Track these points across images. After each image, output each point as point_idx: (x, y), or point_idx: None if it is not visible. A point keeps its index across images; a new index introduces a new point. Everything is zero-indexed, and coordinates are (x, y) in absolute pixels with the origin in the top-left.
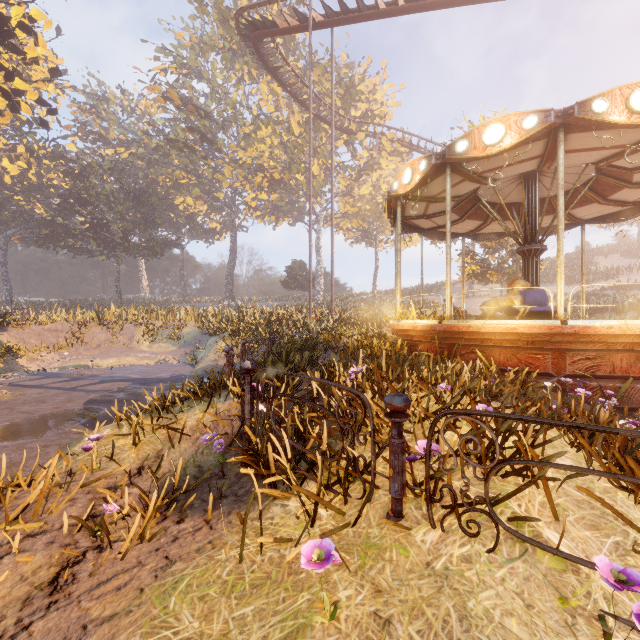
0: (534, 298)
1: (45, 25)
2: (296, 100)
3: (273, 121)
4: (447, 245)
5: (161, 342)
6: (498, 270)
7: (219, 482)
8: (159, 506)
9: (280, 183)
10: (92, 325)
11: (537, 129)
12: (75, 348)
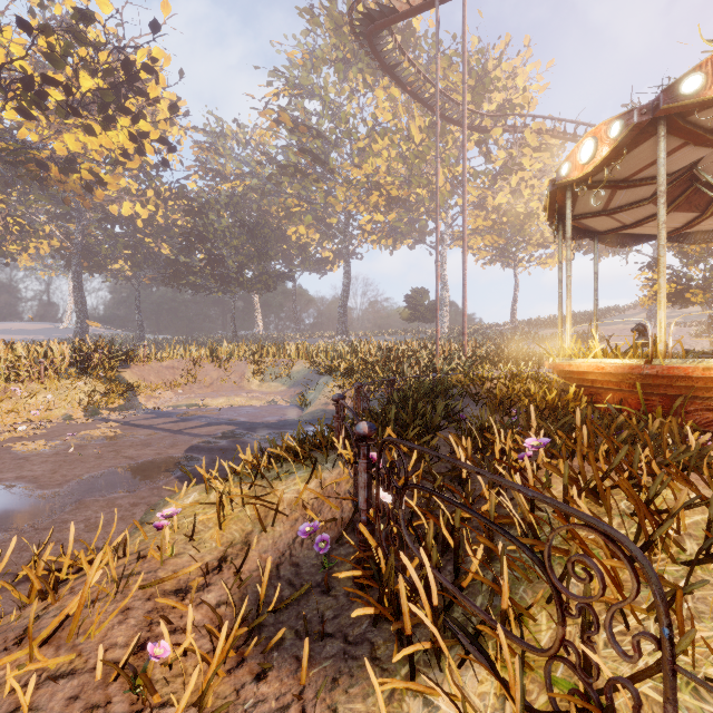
0: None
1: (165, 62)
2: (417, 100)
3: (390, 130)
4: (660, 244)
5: (271, 381)
6: (704, 287)
7: (322, 600)
8: (232, 644)
9: (398, 200)
10: (205, 362)
11: None
12: (189, 386)
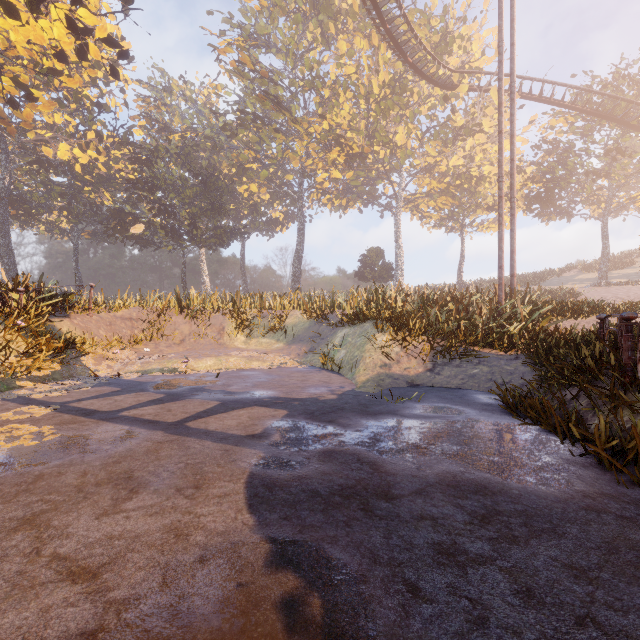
0: None
1: None
2: (393, 43)
3: (353, 84)
4: None
5: (259, 336)
6: None
7: None
8: None
9: (359, 157)
10: (172, 313)
11: None
12: (154, 343)
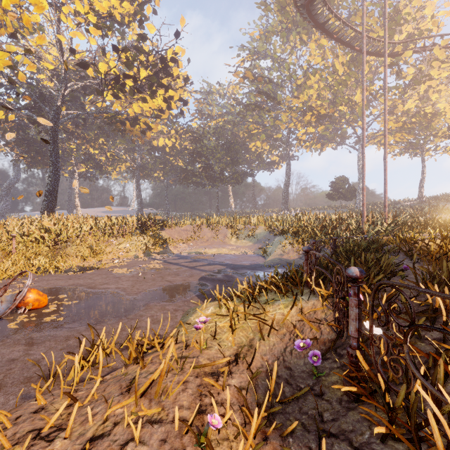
0: None
1: (182, 54)
2: (341, 43)
3: (320, 69)
4: None
5: (242, 239)
6: None
7: (317, 402)
8: (260, 425)
9: (325, 116)
10: (204, 227)
11: None
12: (195, 241)
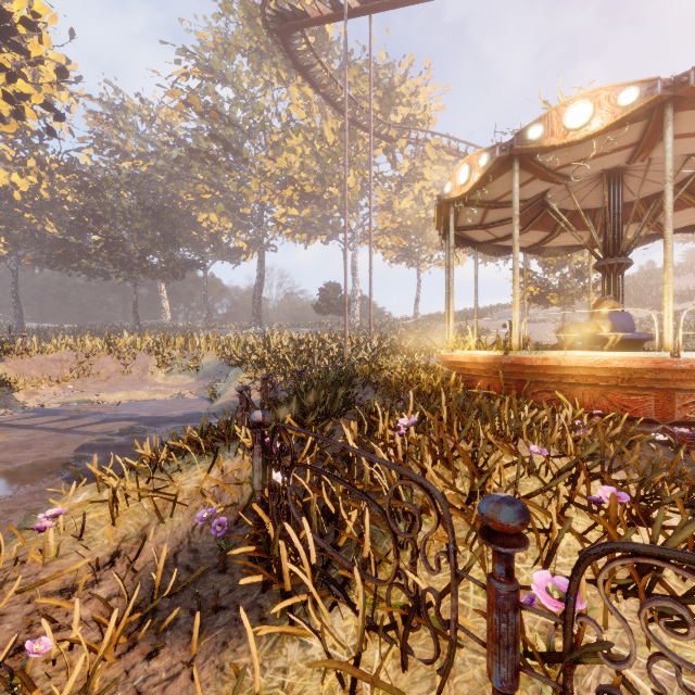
0: (617, 323)
1: (50, 20)
2: (329, 103)
3: (304, 128)
4: (515, 257)
5: (178, 373)
6: (559, 291)
7: (218, 579)
8: (122, 630)
9: (312, 197)
10: (101, 354)
11: (638, 105)
12: (81, 380)
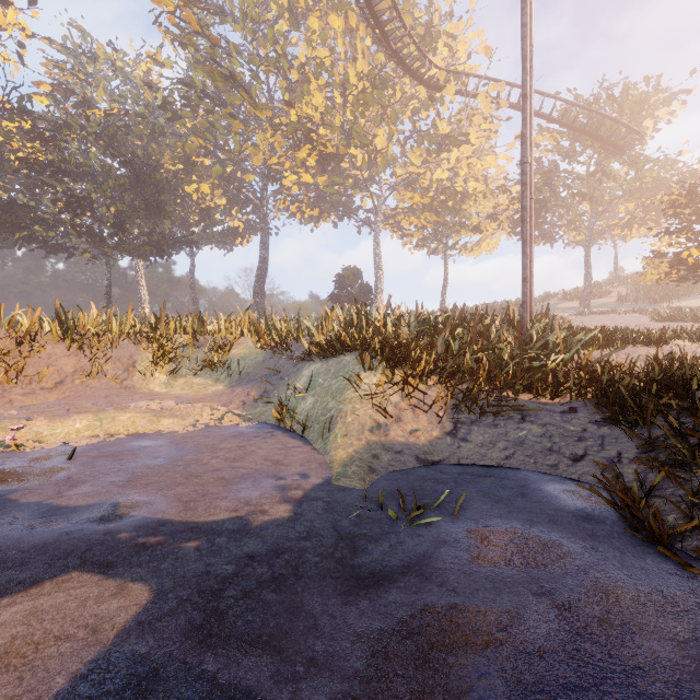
0: None
1: None
2: (374, 19)
3: (327, 70)
4: None
5: (190, 374)
6: None
7: None
8: None
9: (333, 158)
10: (47, 340)
11: None
12: (0, 388)
